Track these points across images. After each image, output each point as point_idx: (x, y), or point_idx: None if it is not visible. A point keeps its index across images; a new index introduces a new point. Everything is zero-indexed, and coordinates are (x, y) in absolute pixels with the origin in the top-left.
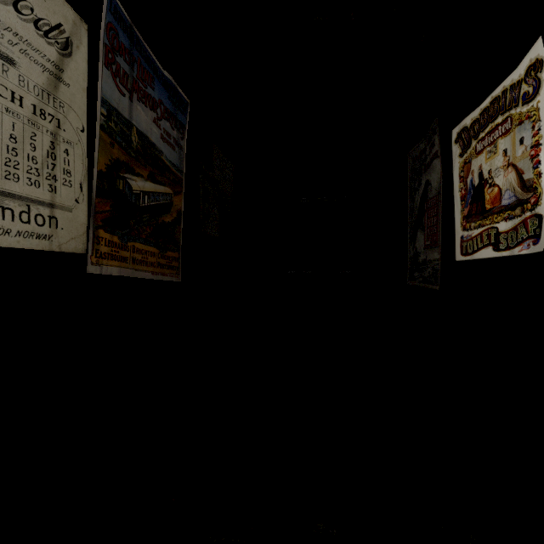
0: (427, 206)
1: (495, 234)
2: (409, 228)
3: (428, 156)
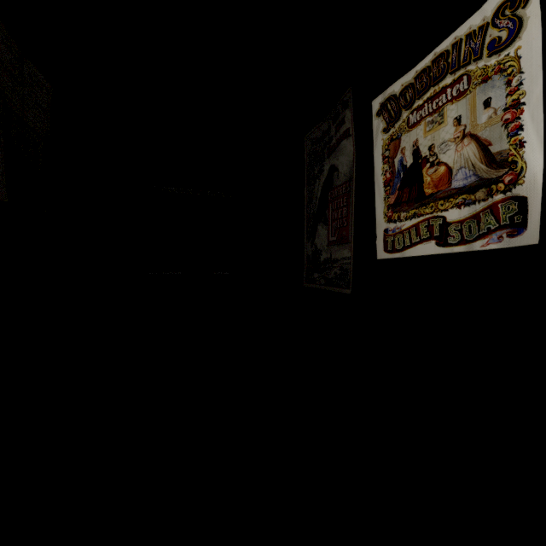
0: (332, 196)
1: (440, 224)
2: (306, 222)
3: (334, 137)
